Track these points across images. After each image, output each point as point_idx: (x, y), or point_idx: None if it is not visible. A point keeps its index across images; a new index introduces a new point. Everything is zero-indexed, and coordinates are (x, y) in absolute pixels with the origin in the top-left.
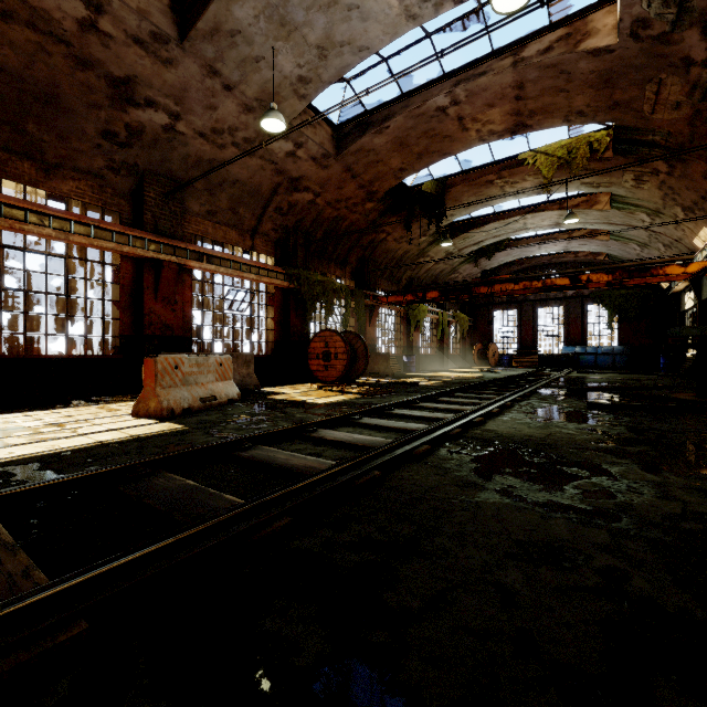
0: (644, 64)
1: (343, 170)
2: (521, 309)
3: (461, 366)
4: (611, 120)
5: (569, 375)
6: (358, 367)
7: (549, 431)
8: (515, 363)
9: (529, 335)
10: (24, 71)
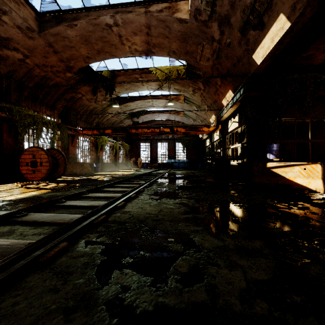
0: (198, 34)
1: (46, 45)
2: (152, 143)
3: (125, 168)
4: (185, 60)
5: (169, 171)
6: (59, 170)
7: (160, 207)
8: (149, 167)
9: (155, 154)
10: None
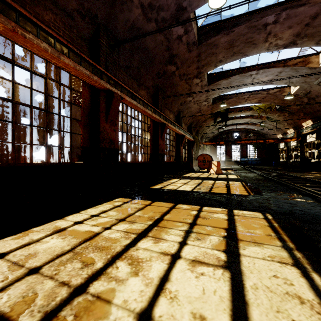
0: (294, 99)
1: (211, 108)
2: (227, 145)
3: None
4: (280, 105)
5: None
6: None
7: (294, 174)
8: (226, 164)
9: (229, 154)
10: (180, 92)
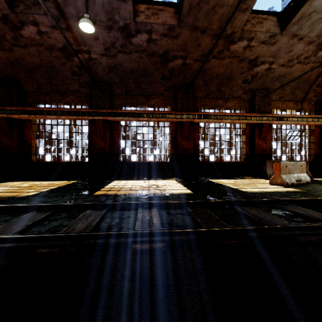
0: None
1: None
2: None
3: None
4: None
5: None
6: None
7: None
8: None
9: None
10: (224, 72)
